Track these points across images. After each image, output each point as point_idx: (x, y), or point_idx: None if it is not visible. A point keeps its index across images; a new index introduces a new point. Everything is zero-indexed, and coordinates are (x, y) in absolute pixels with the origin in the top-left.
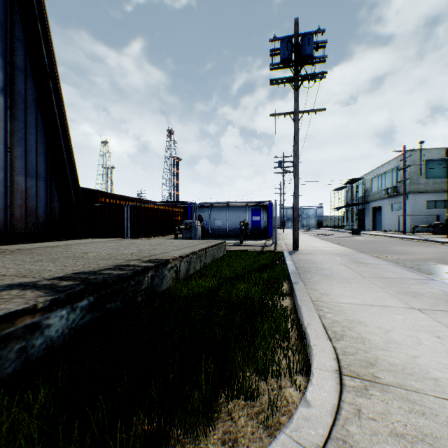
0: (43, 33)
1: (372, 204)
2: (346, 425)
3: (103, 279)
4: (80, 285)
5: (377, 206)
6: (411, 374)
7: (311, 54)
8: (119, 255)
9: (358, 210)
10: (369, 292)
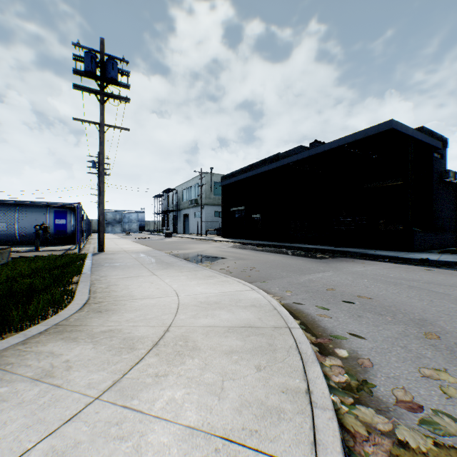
0: None
1: (183, 211)
2: (76, 316)
3: None
4: None
5: (187, 214)
6: (124, 296)
7: (115, 78)
8: None
9: (174, 216)
10: (136, 271)
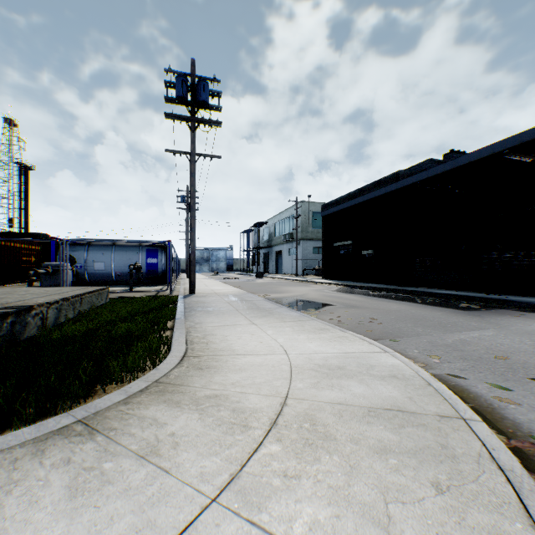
0: None
1: (276, 248)
2: (175, 371)
3: None
4: None
5: (279, 251)
6: (223, 350)
7: (206, 101)
8: None
9: (265, 253)
10: (232, 319)
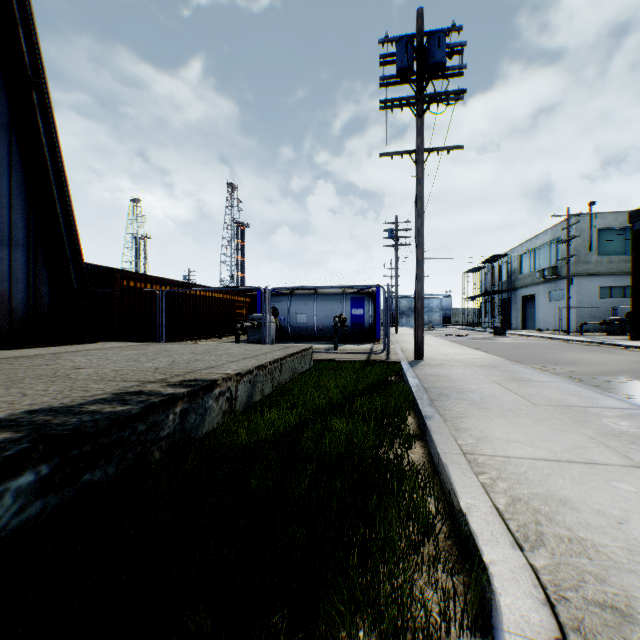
0: (20, 15)
1: (522, 291)
2: None
3: (76, 426)
4: (20, 443)
5: (529, 295)
6: None
7: (442, 61)
8: (133, 371)
9: (502, 300)
10: (554, 435)
